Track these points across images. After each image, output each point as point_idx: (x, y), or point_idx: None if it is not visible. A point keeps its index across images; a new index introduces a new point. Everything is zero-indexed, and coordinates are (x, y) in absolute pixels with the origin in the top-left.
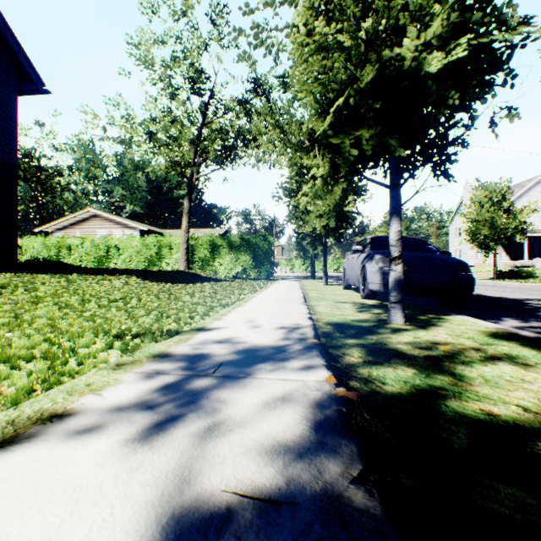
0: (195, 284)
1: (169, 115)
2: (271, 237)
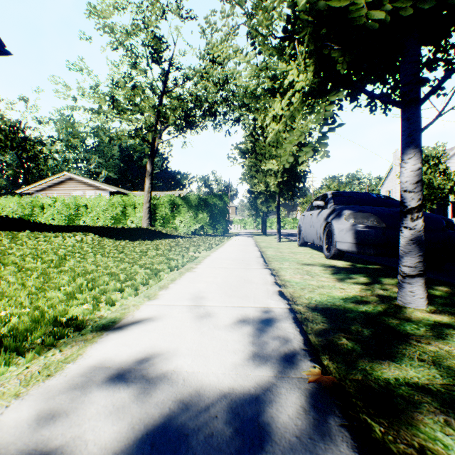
0: (153, 241)
1: (130, 80)
2: (227, 197)
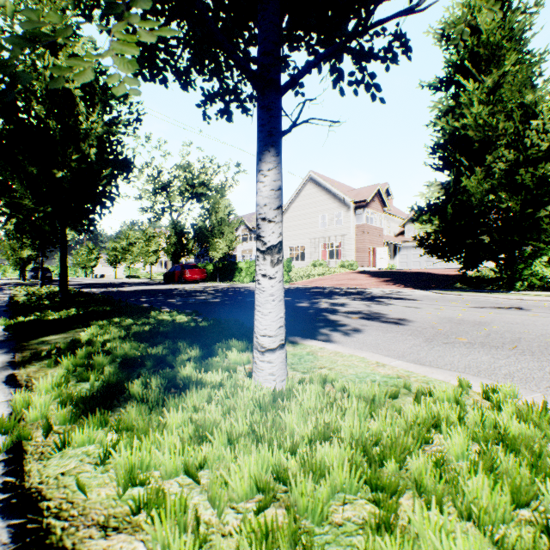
0: None
1: None
2: None
